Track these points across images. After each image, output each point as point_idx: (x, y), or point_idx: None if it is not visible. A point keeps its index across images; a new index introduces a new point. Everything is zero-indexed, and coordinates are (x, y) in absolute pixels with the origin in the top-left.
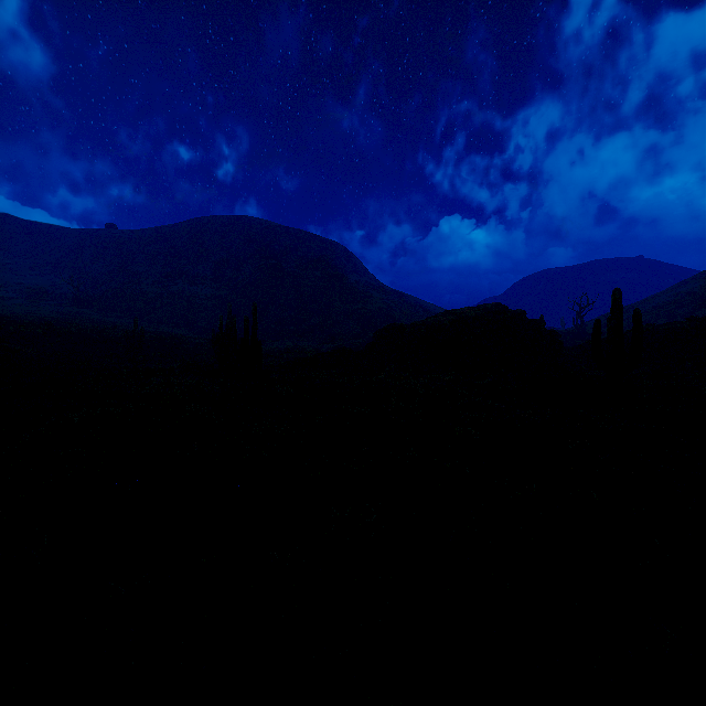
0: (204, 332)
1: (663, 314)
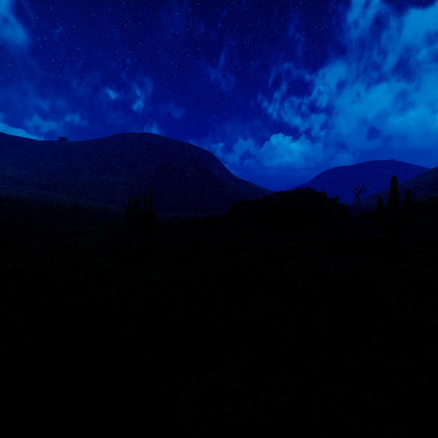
0: (122, 206)
1: None
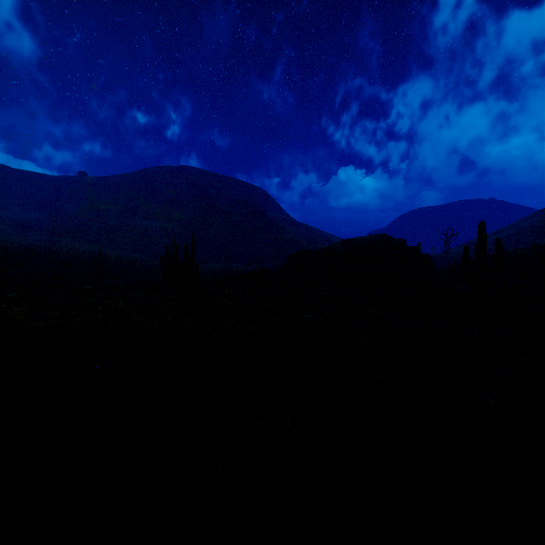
0: (155, 256)
1: (511, 243)
